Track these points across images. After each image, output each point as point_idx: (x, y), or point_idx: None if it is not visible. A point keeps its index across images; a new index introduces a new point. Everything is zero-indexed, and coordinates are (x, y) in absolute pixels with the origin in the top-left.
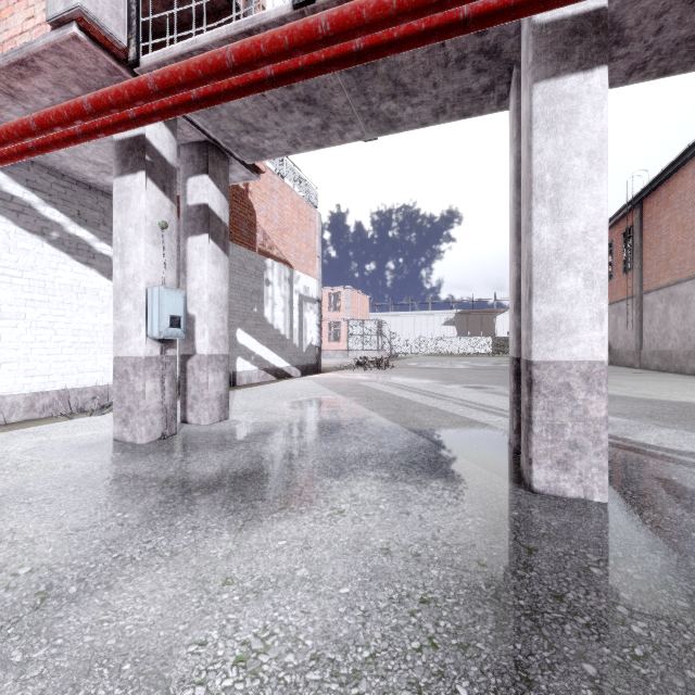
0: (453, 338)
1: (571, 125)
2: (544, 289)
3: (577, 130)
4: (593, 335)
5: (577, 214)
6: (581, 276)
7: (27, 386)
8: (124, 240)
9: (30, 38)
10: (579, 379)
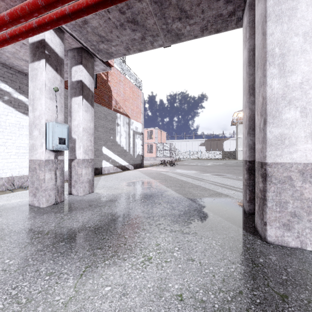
0: (204, 151)
1: (292, 17)
2: (274, 118)
3: (296, 20)
4: (306, 146)
5: (296, 71)
6: (298, 110)
7: None
8: (34, 97)
9: None
10: (297, 174)
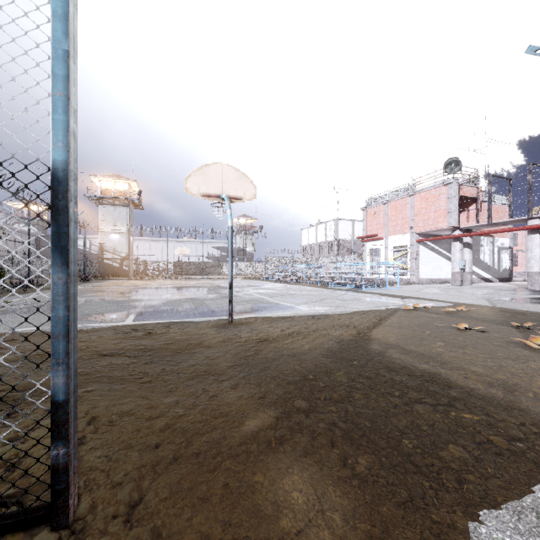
0: None
1: (533, 241)
2: (529, 262)
3: (533, 242)
4: (536, 268)
5: (533, 253)
6: (534, 261)
7: (426, 277)
8: (454, 253)
9: (442, 227)
10: (534, 274)
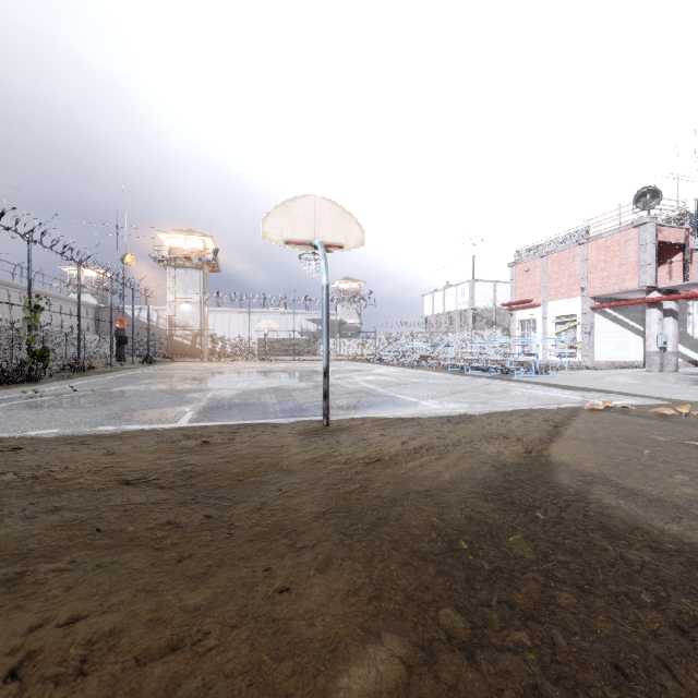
0: None
1: None
2: None
3: None
4: None
5: None
6: None
7: (604, 360)
8: (649, 324)
9: (631, 288)
10: None
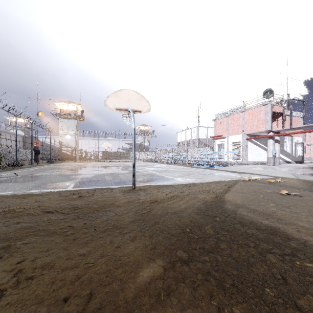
0: None
1: None
2: None
3: None
4: None
5: None
6: None
7: (251, 160)
8: (269, 146)
9: (262, 131)
10: None
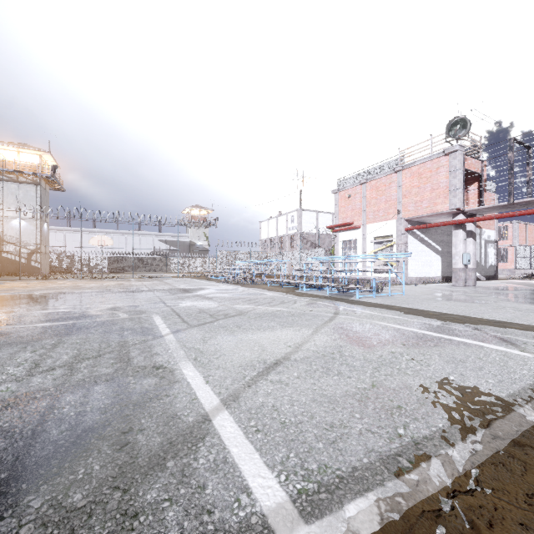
0: None
1: None
2: None
3: None
4: None
5: None
6: None
7: (415, 275)
8: (456, 244)
9: (442, 211)
10: None
